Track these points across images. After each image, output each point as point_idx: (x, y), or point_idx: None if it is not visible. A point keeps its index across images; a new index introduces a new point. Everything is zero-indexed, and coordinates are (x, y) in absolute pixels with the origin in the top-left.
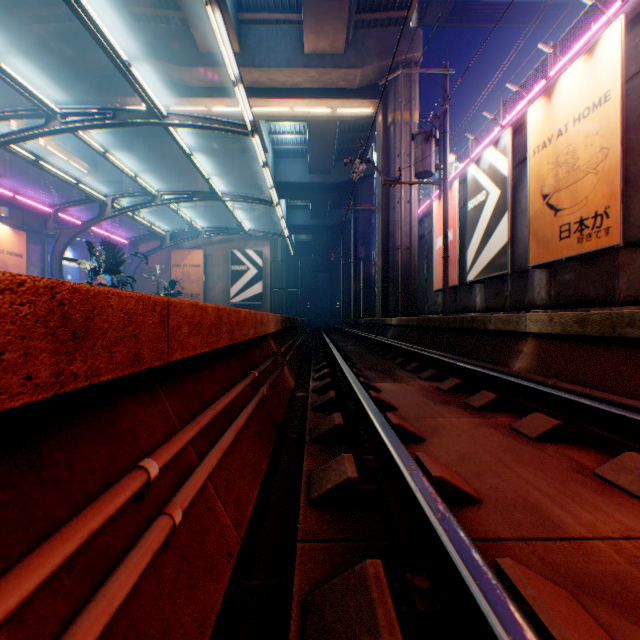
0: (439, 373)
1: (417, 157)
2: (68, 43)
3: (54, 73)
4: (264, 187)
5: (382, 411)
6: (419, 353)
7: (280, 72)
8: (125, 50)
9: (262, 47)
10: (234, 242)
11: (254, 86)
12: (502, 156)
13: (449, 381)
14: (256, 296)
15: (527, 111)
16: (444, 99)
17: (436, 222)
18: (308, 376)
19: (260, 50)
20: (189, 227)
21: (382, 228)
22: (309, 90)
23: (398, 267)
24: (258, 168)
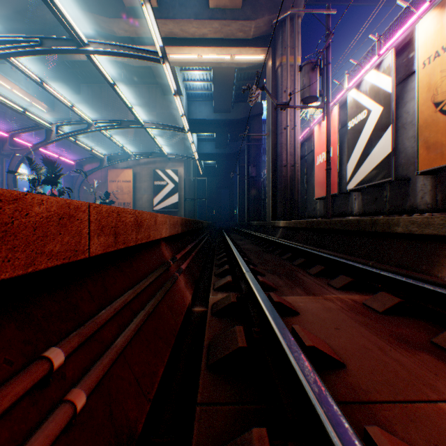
0: (354, 281)
1: (304, 84)
2: None
3: (8, 24)
4: (179, 122)
5: (324, 373)
6: (320, 255)
7: (190, 23)
8: (64, 5)
9: (175, 3)
10: (157, 163)
11: (169, 36)
12: (385, 75)
13: (381, 298)
14: (173, 204)
15: (415, 27)
16: (327, 35)
17: (317, 143)
18: (210, 279)
19: (174, 5)
20: (122, 152)
21: (271, 150)
22: (213, 40)
23: (284, 180)
24: (175, 107)
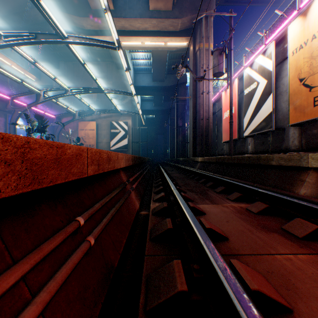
0: (242, 196)
1: (215, 64)
2: (17, 4)
3: (10, 21)
4: (128, 88)
5: (215, 242)
6: (223, 180)
7: (136, 21)
8: (49, 8)
9: (126, 6)
10: (112, 117)
11: (122, 29)
12: (268, 59)
13: (257, 205)
14: (124, 146)
15: (287, 28)
16: (230, 30)
17: (223, 103)
18: (150, 195)
19: (125, 8)
20: (88, 109)
21: (192, 108)
22: (152, 32)
23: (201, 129)
24: (125, 78)
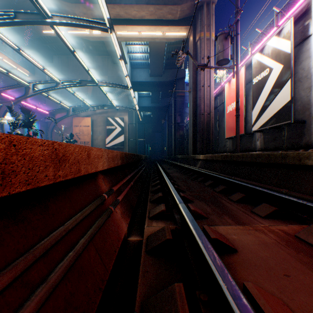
0: (277, 210)
1: (219, 50)
2: None
3: None
4: (125, 83)
5: None
6: (238, 184)
7: (132, 7)
8: None
9: None
10: (108, 113)
11: (117, 18)
12: (285, 39)
13: None
14: (120, 143)
15: None
16: (236, 12)
17: (227, 96)
18: (146, 204)
19: None
20: (83, 105)
21: (192, 102)
22: (149, 20)
23: (202, 125)
24: (121, 72)
